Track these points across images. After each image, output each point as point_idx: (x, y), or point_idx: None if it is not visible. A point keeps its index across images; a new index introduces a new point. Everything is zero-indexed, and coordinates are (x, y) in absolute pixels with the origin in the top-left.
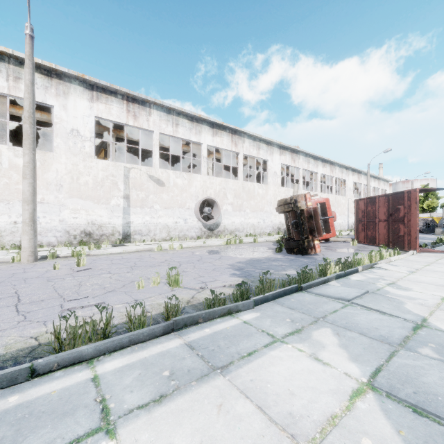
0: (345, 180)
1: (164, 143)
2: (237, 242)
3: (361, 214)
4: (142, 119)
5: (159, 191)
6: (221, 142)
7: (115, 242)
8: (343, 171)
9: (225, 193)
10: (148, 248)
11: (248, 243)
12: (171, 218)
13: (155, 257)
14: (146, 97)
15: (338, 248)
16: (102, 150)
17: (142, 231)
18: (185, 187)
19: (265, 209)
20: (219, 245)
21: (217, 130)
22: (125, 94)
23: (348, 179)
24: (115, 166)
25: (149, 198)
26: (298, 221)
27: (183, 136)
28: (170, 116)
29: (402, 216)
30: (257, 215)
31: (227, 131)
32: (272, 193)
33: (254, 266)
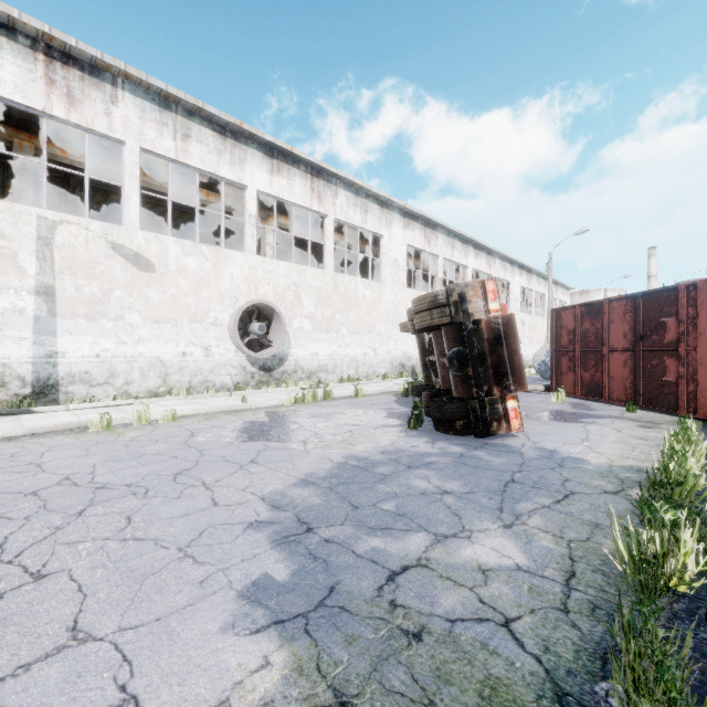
0: (509, 283)
1: (163, 184)
2: (319, 397)
3: (566, 338)
4: (92, 109)
5: (139, 281)
6: (289, 189)
7: (6, 404)
8: (507, 267)
9: (297, 294)
10: (74, 423)
11: (342, 400)
12: (172, 345)
13: (45, 463)
14: (99, 54)
15: (535, 408)
16: (9, 189)
17: (92, 374)
18: (207, 277)
19: (377, 329)
20: (276, 407)
21: (280, 164)
22: (39, 35)
23: (514, 281)
24: (9, 211)
25: (112, 296)
26: (469, 351)
27: (201, 164)
28: (168, 114)
29: (673, 339)
30: (361, 340)
31: (303, 168)
32: (391, 298)
33: (352, 507)
